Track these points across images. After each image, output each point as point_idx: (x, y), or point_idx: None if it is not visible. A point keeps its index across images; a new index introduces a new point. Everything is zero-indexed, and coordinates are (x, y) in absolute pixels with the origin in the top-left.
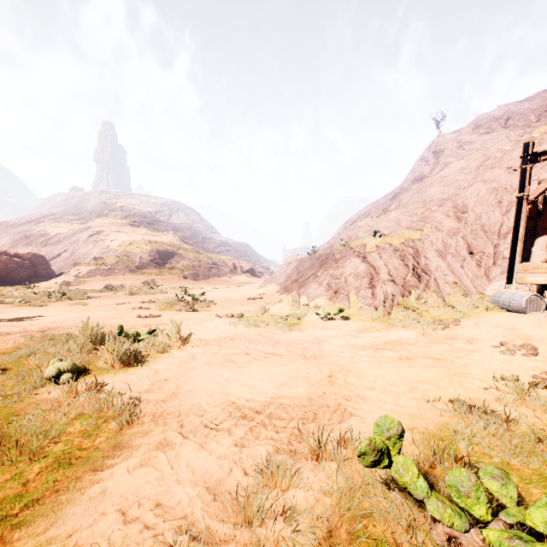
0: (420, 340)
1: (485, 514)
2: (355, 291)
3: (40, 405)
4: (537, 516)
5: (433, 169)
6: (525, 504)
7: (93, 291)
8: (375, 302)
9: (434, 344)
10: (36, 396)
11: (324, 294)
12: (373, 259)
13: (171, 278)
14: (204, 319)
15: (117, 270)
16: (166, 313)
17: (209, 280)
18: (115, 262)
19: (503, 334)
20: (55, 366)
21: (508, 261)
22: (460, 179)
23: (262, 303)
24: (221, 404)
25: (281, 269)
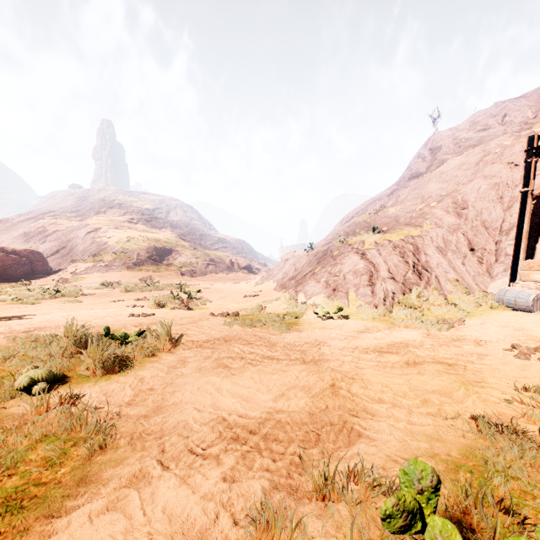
0: (426, 342)
1: None
2: (354, 288)
3: (5, 422)
4: None
5: (430, 166)
6: None
7: (89, 287)
8: (375, 300)
9: (441, 346)
10: (2, 410)
11: (322, 292)
12: (372, 256)
13: (168, 274)
14: (199, 318)
15: (114, 267)
16: (160, 311)
17: (206, 277)
18: (113, 259)
19: (512, 335)
20: (28, 374)
21: (512, 258)
22: (459, 175)
23: (259, 301)
24: (210, 422)
25: (278, 266)
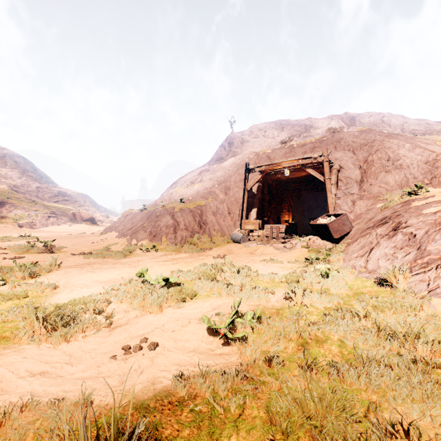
0: (187, 257)
1: (162, 281)
2: (165, 235)
3: None
4: (171, 280)
5: (228, 154)
6: (177, 284)
7: None
8: (176, 241)
9: (191, 258)
10: None
11: (147, 237)
12: (177, 216)
13: (4, 227)
14: (64, 256)
15: None
16: (27, 255)
17: (48, 228)
18: None
19: (224, 252)
20: None
21: (241, 219)
22: (231, 170)
23: (105, 245)
24: (92, 281)
25: (120, 220)
